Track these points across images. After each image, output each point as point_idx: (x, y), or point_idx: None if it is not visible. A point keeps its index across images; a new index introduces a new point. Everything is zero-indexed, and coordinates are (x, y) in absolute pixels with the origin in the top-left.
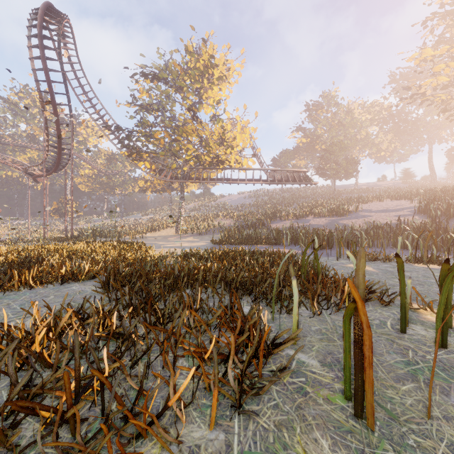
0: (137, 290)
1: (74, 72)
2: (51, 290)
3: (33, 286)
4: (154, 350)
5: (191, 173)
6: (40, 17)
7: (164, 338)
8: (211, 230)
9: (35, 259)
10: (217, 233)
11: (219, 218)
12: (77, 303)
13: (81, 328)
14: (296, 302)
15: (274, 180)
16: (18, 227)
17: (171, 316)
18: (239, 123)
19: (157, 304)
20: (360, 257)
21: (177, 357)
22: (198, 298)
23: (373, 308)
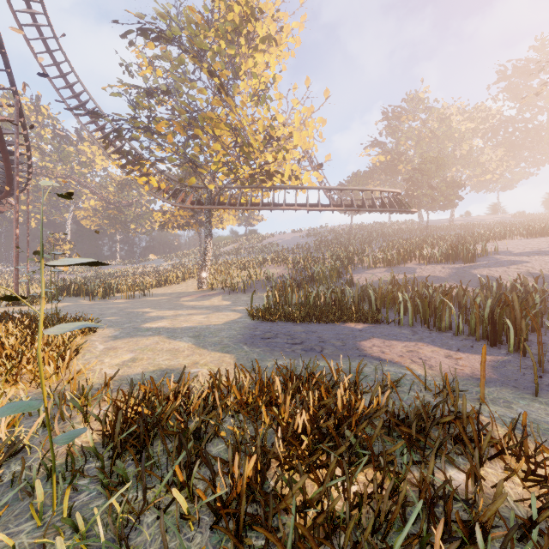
0: None
1: (44, 42)
2: None
3: None
4: None
5: (225, 197)
6: None
7: None
8: (252, 283)
9: None
10: (262, 289)
11: (266, 264)
12: None
13: None
14: None
15: (351, 205)
16: None
17: None
18: (297, 111)
19: None
20: None
21: None
22: None
23: None
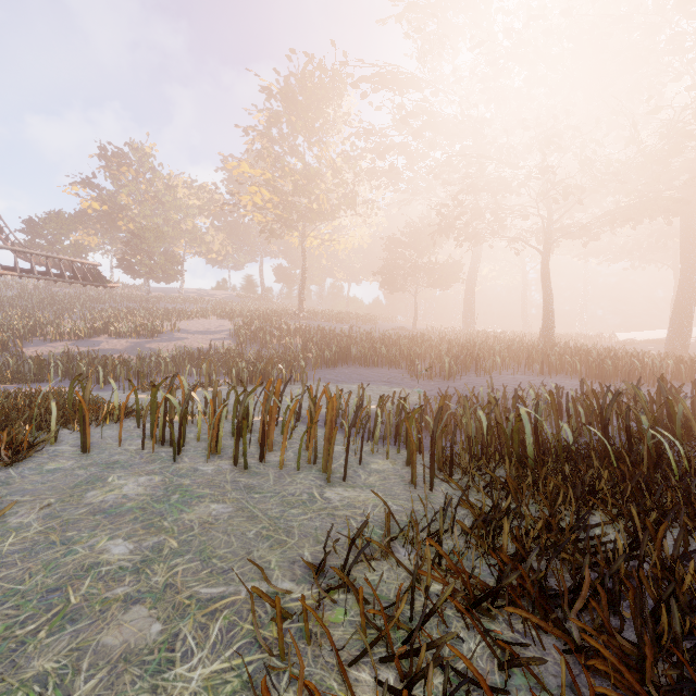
0: None
1: None
2: None
3: None
4: None
5: None
6: None
7: None
8: None
9: None
10: None
11: None
12: None
13: None
14: (55, 417)
15: (31, 271)
16: None
17: None
18: None
19: None
20: (90, 382)
21: None
22: None
23: (130, 421)
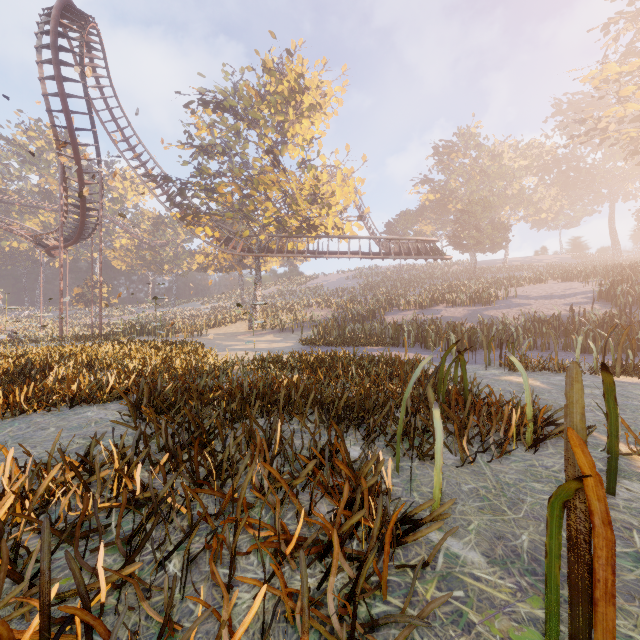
0: (182, 421)
1: (105, 100)
2: (53, 418)
3: (28, 412)
4: (202, 530)
5: (271, 243)
6: (55, 19)
7: (219, 509)
8: (299, 324)
9: (39, 369)
10: (308, 328)
11: (311, 307)
12: (89, 441)
13: (84, 488)
14: (439, 448)
15: (389, 253)
16: (26, 320)
17: (230, 472)
18: (339, 171)
19: (211, 446)
20: (572, 378)
21: (240, 544)
22: (276, 437)
23: (555, 451)
